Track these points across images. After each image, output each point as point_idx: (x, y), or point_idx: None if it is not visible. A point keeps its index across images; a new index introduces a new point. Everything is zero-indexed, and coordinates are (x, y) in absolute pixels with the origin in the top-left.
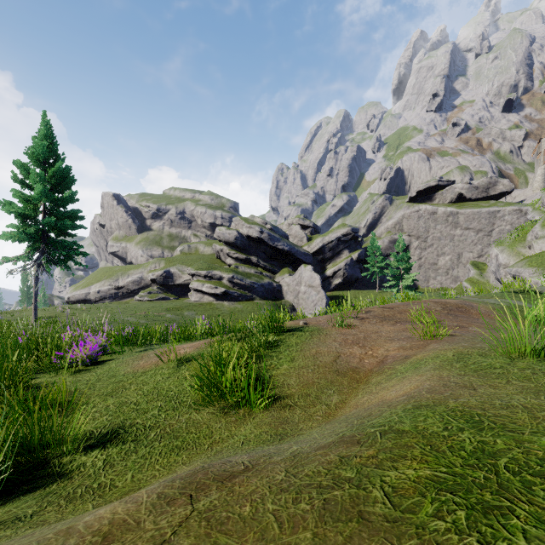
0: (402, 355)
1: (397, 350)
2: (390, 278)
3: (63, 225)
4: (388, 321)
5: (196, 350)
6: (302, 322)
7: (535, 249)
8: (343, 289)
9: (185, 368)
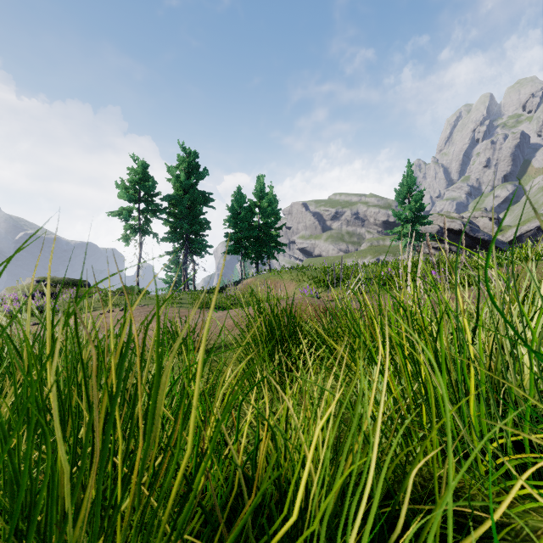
0: None
1: None
2: None
3: (425, 223)
4: None
5: None
6: None
7: None
8: None
9: None
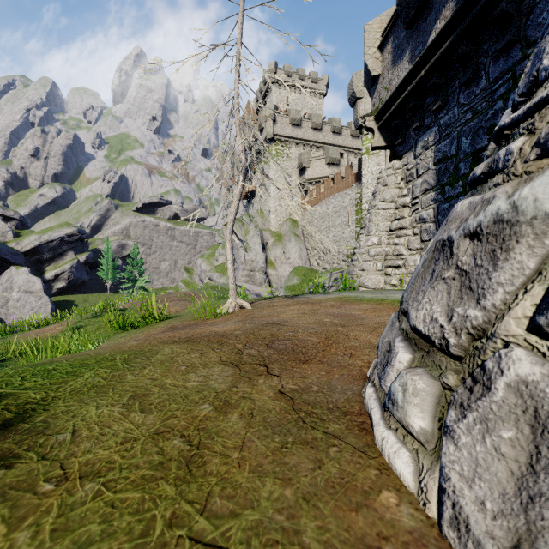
0: (184, 308)
1: (180, 308)
2: (126, 280)
3: None
4: (166, 301)
5: (70, 325)
6: (122, 306)
7: (219, 261)
8: (66, 293)
9: (83, 330)
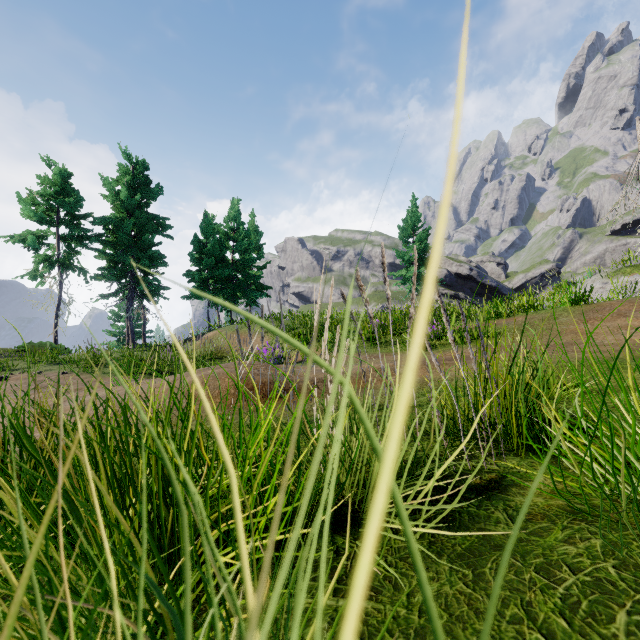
0: None
1: None
2: None
3: None
4: None
5: None
6: None
7: None
8: None
9: None
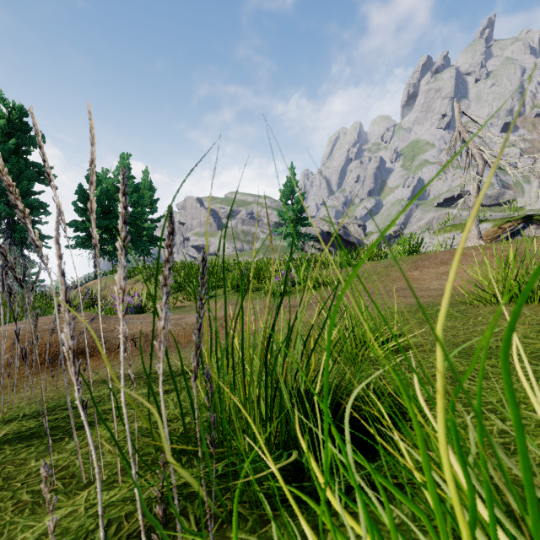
0: None
1: None
2: None
3: (306, 224)
4: None
5: None
6: None
7: None
8: None
9: None
